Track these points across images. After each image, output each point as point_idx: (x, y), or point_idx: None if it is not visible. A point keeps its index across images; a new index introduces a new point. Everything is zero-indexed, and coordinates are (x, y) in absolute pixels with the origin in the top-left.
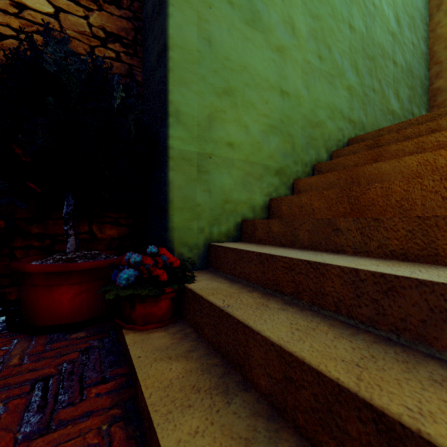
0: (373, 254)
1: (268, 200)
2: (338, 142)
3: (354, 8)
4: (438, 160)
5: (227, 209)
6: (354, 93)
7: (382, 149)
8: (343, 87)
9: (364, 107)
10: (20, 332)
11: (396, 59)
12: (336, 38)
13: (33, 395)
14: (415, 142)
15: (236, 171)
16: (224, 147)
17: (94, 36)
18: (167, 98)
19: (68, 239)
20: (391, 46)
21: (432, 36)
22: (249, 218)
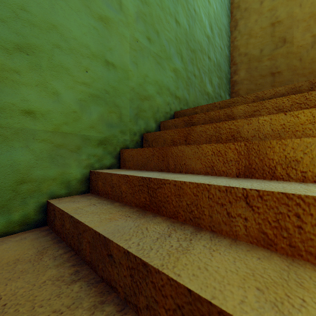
0: (142, 314)
1: (89, 172)
2: (166, 114)
3: (179, 7)
4: (228, 153)
5: (23, 191)
6: (179, 75)
7: (191, 128)
8: (170, 69)
9: (188, 87)
10: None
11: (210, 55)
12: (165, 26)
13: None
14: (214, 126)
15: (39, 144)
16: (18, 116)
17: None
18: None
19: None
20: (207, 45)
21: (232, 46)
22: (61, 196)
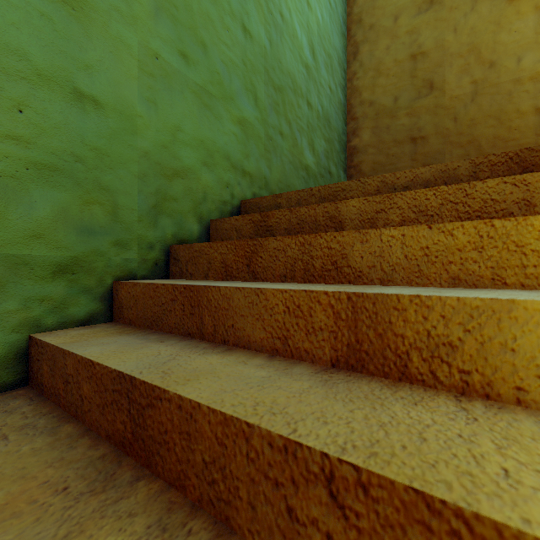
0: None
1: (27, 338)
2: (222, 204)
3: (251, 3)
4: (316, 313)
5: None
6: (251, 132)
7: (258, 241)
8: (232, 119)
9: (268, 155)
10: None
11: (311, 100)
12: (220, 36)
13: None
14: (301, 241)
15: None
16: None
17: None
18: None
19: None
20: (305, 81)
21: (350, 87)
22: None
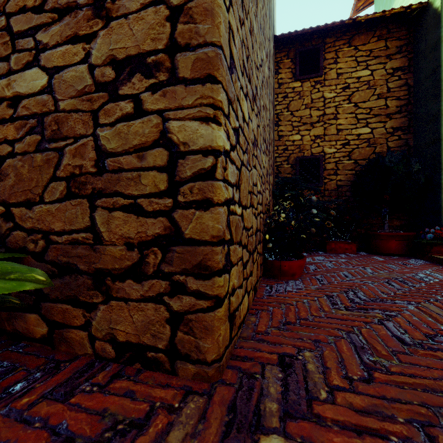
0: None
1: None
2: None
3: None
4: None
5: None
6: None
7: None
8: None
9: None
10: (377, 254)
11: None
12: None
13: (407, 262)
14: None
15: None
16: None
17: (387, 133)
18: (440, 162)
19: (384, 225)
20: None
21: None
22: None
